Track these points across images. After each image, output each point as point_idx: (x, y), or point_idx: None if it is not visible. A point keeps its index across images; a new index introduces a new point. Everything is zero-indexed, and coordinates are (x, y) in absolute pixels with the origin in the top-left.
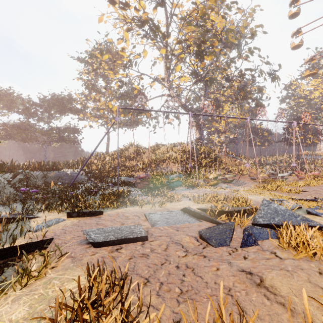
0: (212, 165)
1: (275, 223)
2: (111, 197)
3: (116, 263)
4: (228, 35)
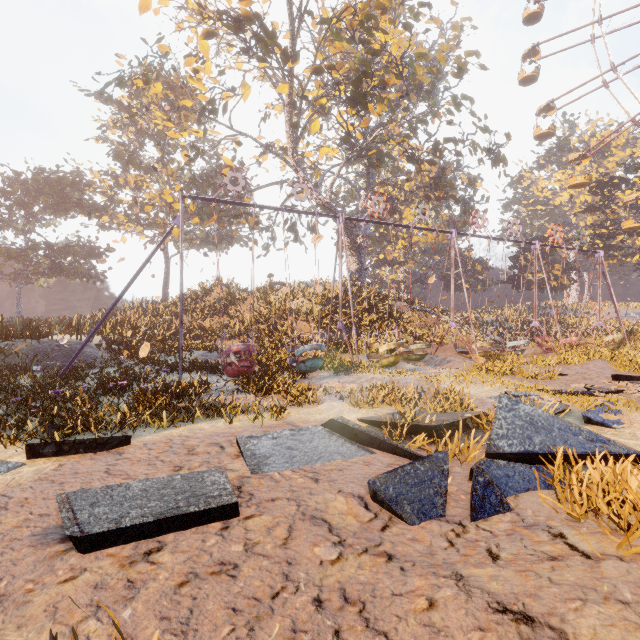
0: (384, 325)
1: (536, 450)
2: (157, 399)
3: (136, 605)
4: (416, 65)
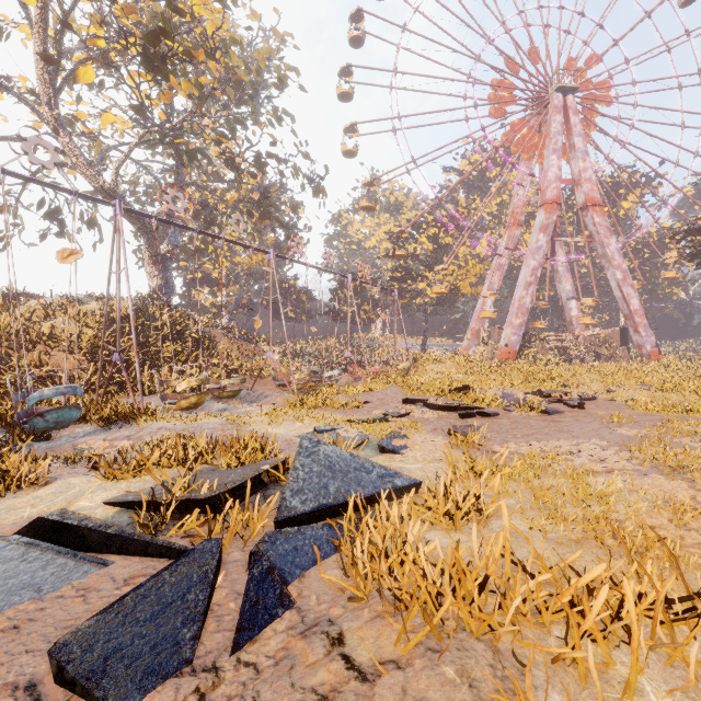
0: (192, 357)
1: (331, 501)
2: None
3: None
4: (231, 51)
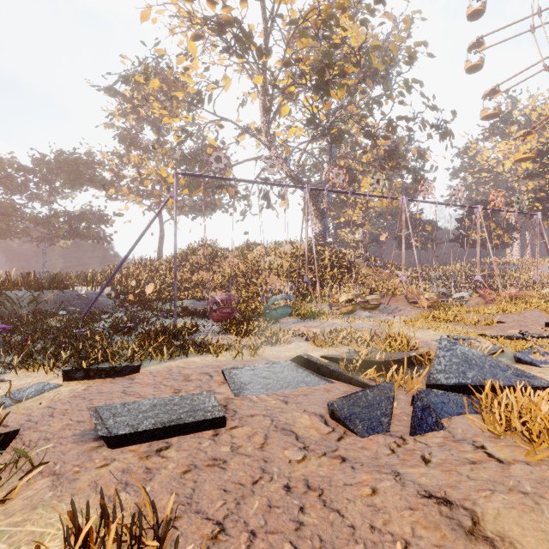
0: (344, 279)
1: (469, 382)
2: (158, 338)
3: (153, 484)
4: (371, 55)
